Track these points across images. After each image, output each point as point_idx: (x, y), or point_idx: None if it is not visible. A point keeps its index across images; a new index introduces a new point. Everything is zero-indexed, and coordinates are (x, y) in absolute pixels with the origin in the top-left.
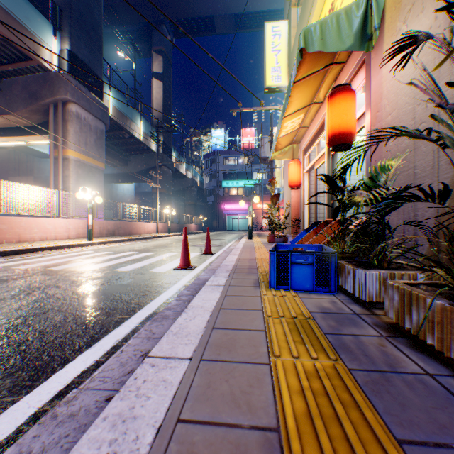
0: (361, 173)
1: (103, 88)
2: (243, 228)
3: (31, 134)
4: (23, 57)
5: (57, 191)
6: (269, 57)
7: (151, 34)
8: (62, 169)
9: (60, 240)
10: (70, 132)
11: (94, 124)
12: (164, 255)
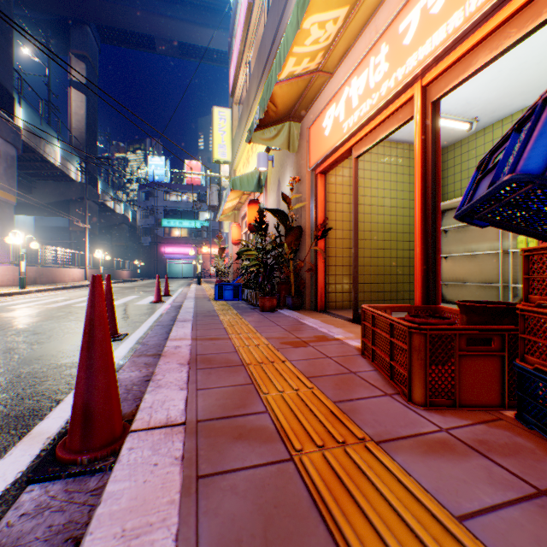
0: None
1: (15, 105)
2: (188, 274)
3: None
4: None
5: None
6: (217, 136)
7: (69, 30)
8: None
9: None
10: None
11: (4, 149)
12: (129, 297)
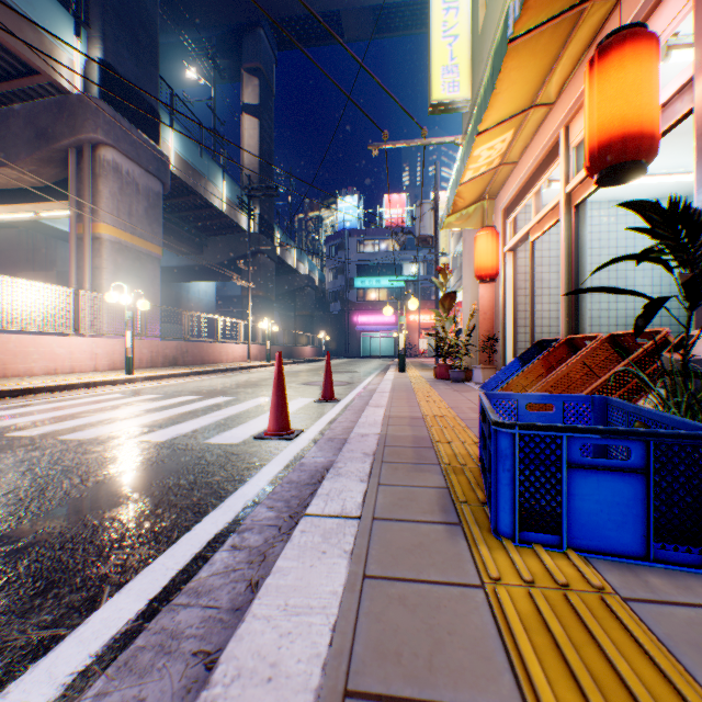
0: (612, 251)
1: (160, 124)
2: (388, 352)
3: (43, 200)
4: (25, 70)
5: (75, 291)
6: (438, 49)
7: (241, 43)
8: (90, 255)
9: (80, 373)
10: (103, 194)
11: (144, 182)
12: (249, 402)
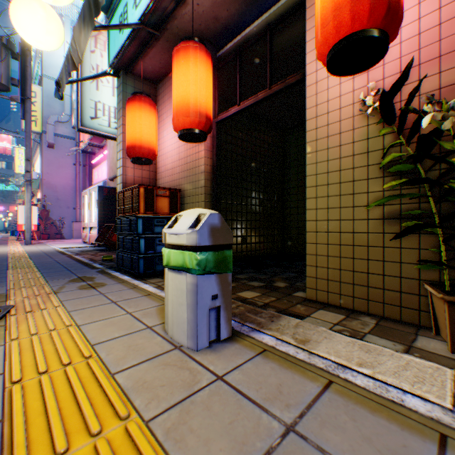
0: None
1: None
2: None
3: None
4: None
5: None
6: (18, 161)
7: None
8: None
9: None
10: None
11: None
12: None
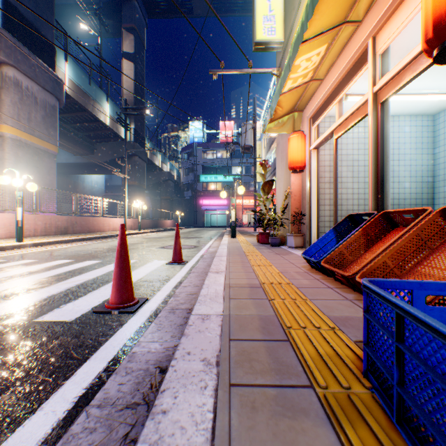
0: None
1: (55, 55)
2: (222, 224)
3: None
4: None
5: None
6: (261, 3)
7: (121, 10)
8: None
9: None
10: (5, 102)
11: (42, 97)
12: (110, 265)
